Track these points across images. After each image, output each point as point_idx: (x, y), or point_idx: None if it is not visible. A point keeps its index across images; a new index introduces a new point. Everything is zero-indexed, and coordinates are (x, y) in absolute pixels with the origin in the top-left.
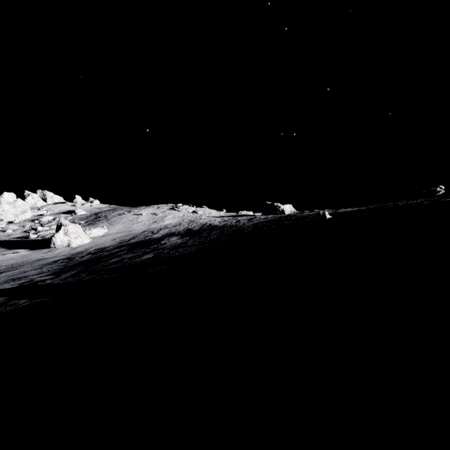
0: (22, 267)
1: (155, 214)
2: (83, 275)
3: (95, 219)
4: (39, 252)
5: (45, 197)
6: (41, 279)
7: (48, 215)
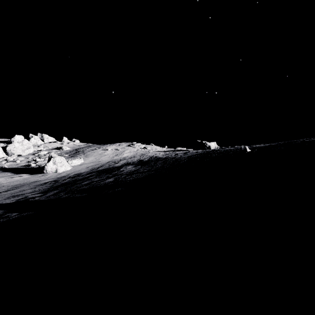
0: (22, 187)
1: (117, 150)
2: (62, 194)
3: (75, 153)
4: (36, 176)
5: (43, 138)
6: (33, 196)
7: (44, 150)
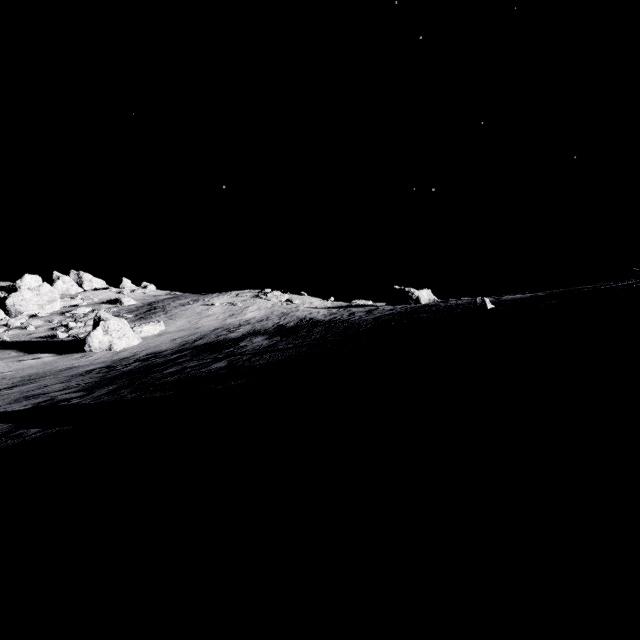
0: (43, 379)
1: (232, 304)
2: (124, 393)
3: (148, 312)
4: (69, 358)
5: (81, 280)
6: (66, 397)
7: (85, 306)
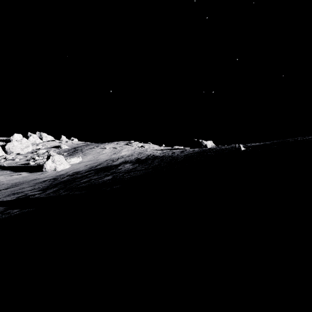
0: (22, 185)
1: (114, 148)
2: (61, 191)
3: (74, 152)
4: (35, 174)
5: (41, 136)
6: (32, 194)
7: (43, 149)
